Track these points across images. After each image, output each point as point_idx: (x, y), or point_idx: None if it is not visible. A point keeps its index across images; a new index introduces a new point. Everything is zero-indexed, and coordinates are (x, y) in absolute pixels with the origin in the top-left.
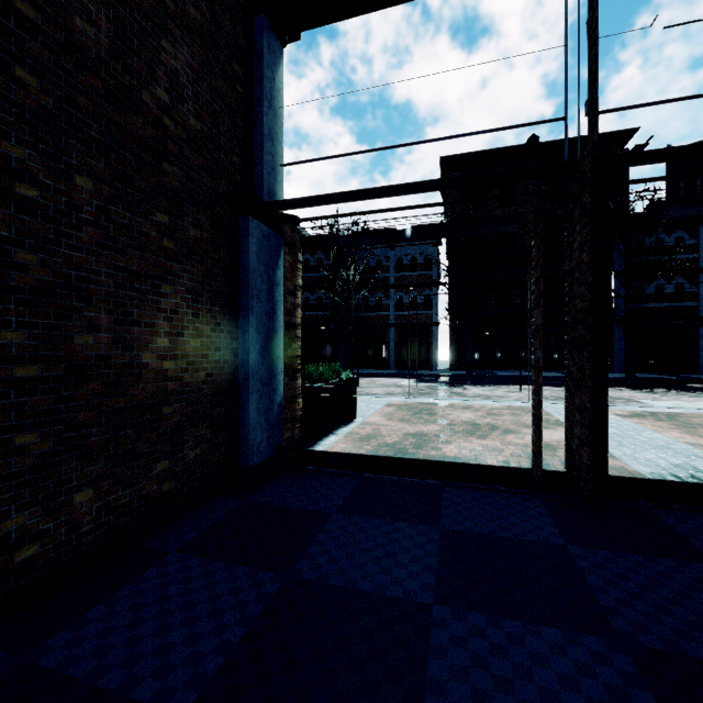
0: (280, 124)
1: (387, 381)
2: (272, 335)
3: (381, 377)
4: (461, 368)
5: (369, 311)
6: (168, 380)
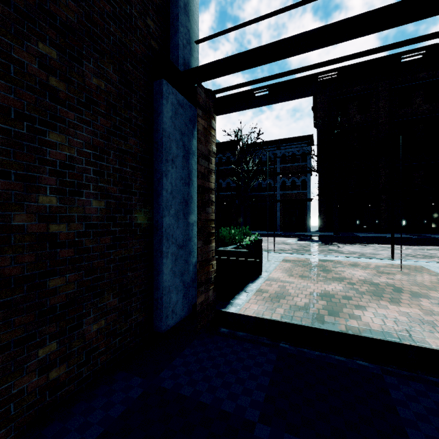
0: (196, 5)
1: (276, 240)
2: (188, 200)
3: (271, 236)
4: (329, 230)
5: (262, 191)
6: (57, 246)
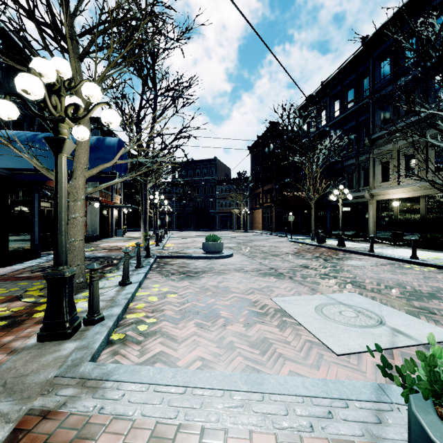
0: None
1: None
2: None
3: None
4: None
5: None
6: None
